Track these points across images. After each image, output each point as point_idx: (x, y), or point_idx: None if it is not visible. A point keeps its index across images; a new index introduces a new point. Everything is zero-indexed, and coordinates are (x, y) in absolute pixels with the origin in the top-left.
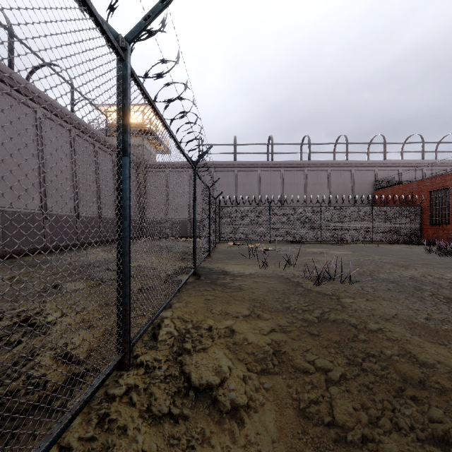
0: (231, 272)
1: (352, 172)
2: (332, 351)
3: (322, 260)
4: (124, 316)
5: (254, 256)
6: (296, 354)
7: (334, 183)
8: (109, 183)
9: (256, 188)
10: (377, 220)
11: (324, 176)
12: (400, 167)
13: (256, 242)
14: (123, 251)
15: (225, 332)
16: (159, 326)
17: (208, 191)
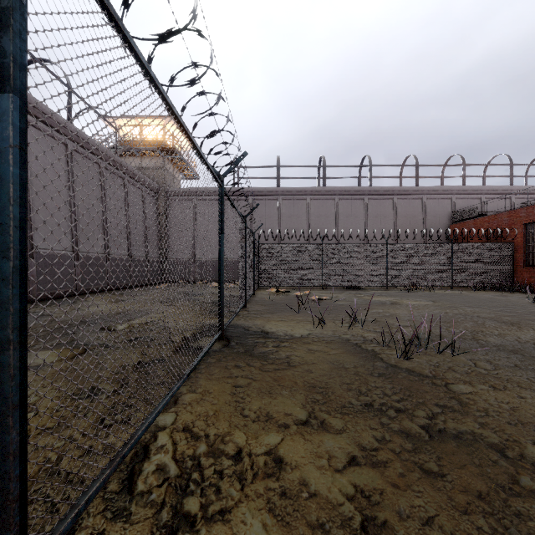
0: (274, 333)
1: (424, 201)
2: (483, 525)
3: (397, 315)
4: (2, 507)
5: (305, 309)
6: (410, 533)
7: (401, 215)
8: (120, 213)
9: (304, 221)
10: (458, 261)
11: (389, 206)
12: (482, 194)
13: (304, 288)
14: (1, 337)
15: (266, 466)
16: (145, 452)
17: (243, 222)
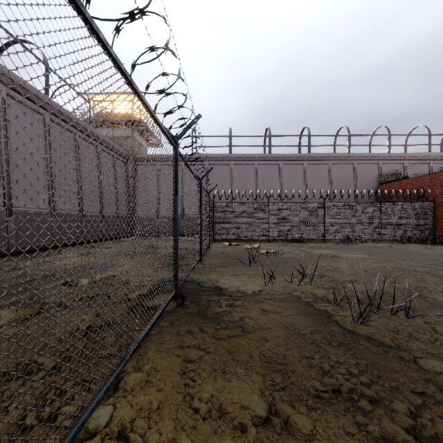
0: (227, 290)
1: (355, 166)
2: None
3: (340, 269)
4: None
5: (255, 262)
6: None
7: (335, 178)
8: (93, 176)
9: (252, 183)
10: (386, 217)
11: (325, 170)
12: (405, 160)
13: (253, 241)
14: None
15: None
16: None
17: (199, 183)
